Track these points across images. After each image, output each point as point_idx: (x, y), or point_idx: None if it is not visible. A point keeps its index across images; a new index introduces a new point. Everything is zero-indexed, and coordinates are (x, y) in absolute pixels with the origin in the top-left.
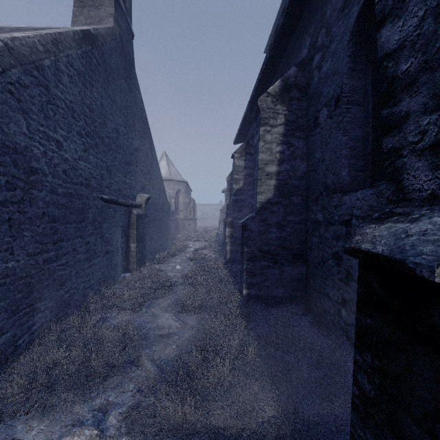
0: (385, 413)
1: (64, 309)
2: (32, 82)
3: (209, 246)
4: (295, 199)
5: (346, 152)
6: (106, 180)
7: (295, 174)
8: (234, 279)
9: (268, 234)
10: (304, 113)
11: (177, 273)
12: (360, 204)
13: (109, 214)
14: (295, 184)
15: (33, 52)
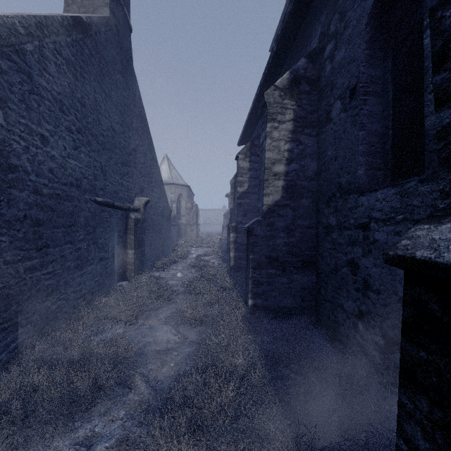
0: None
1: (50, 323)
2: (11, 68)
3: (212, 252)
4: (304, 201)
5: (363, 148)
6: (100, 181)
7: (305, 175)
8: (239, 288)
9: (275, 240)
10: (315, 108)
11: (178, 282)
12: (380, 205)
13: (104, 218)
14: (305, 185)
15: (12, 34)
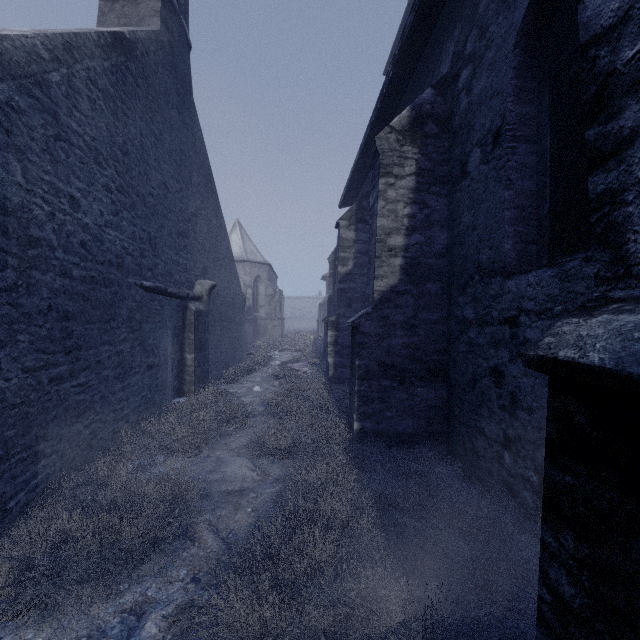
0: (603, 639)
1: (82, 453)
2: (31, 106)
3: (302, 358)
4: (431, 286)
5: (511, 214)
6: (148, 259)
7: (432, 250)
8: (340, 406)
9: (391, 339)
10: (446, 157)
11: (256, 398)
12: (533, 292)
13: (153, 309)
14: (432, 264)
15: (33, 60)
